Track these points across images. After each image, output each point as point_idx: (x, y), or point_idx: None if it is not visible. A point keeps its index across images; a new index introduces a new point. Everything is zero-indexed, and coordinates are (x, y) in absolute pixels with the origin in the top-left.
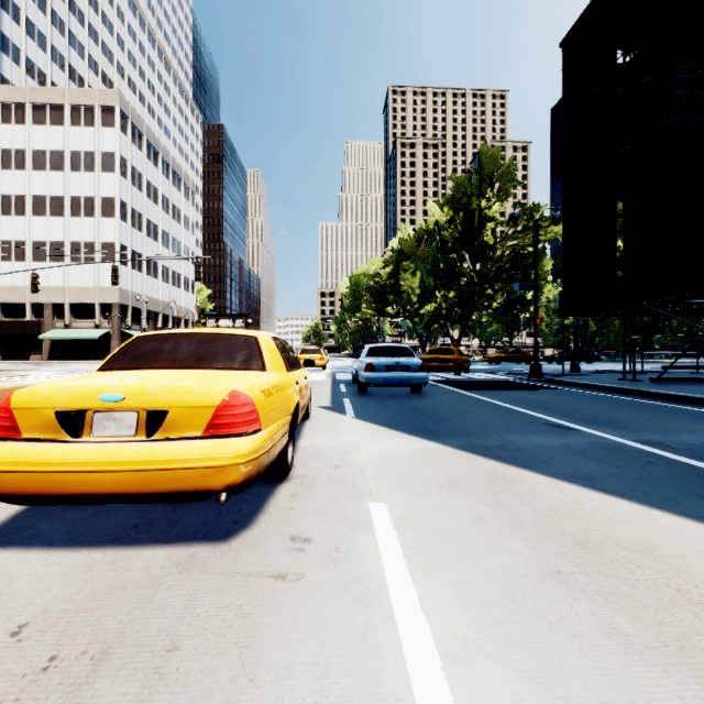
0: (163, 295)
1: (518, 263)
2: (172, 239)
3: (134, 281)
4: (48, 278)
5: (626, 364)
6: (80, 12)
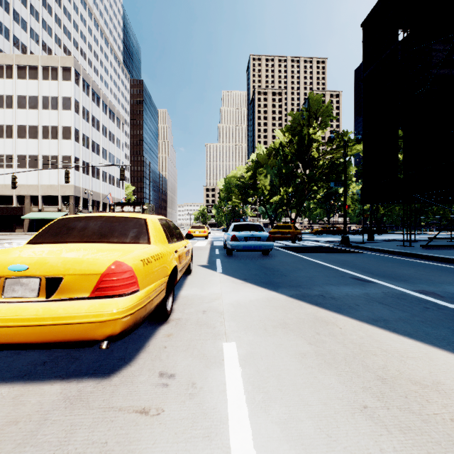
0: (103, 190)
1: (333, 169)
2: (109, 153)
3: (84, 181)
4: (28, 179)
5: None
6: (49, 6)
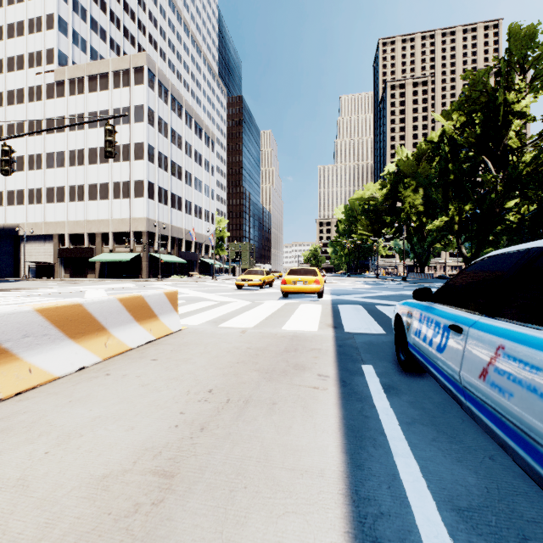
0: (186, 224)
1: None
2: (194, 178)
3: (161, 212)
4: (99, 213)
5: None
6: (132, 11)
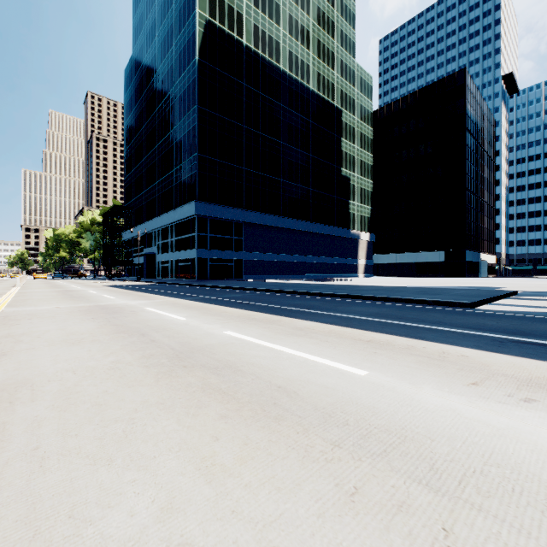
0: None
1: None
2: None
3: None
4: None
5: None
6: None
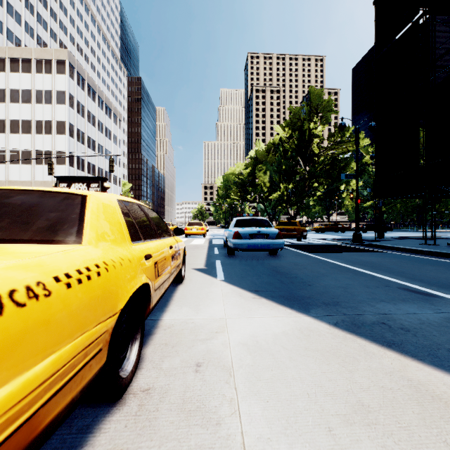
0: None
1: (335, 165)
2: (105, 150)
3: None
4: (21, 175)
5: (409, 233)
6: None
